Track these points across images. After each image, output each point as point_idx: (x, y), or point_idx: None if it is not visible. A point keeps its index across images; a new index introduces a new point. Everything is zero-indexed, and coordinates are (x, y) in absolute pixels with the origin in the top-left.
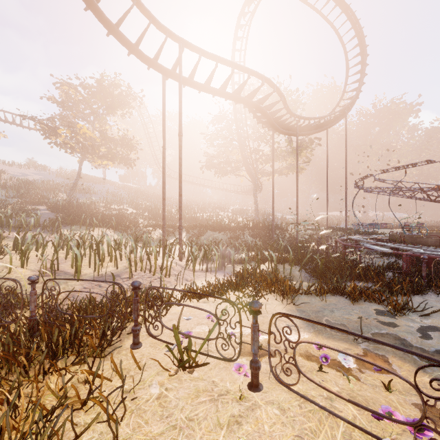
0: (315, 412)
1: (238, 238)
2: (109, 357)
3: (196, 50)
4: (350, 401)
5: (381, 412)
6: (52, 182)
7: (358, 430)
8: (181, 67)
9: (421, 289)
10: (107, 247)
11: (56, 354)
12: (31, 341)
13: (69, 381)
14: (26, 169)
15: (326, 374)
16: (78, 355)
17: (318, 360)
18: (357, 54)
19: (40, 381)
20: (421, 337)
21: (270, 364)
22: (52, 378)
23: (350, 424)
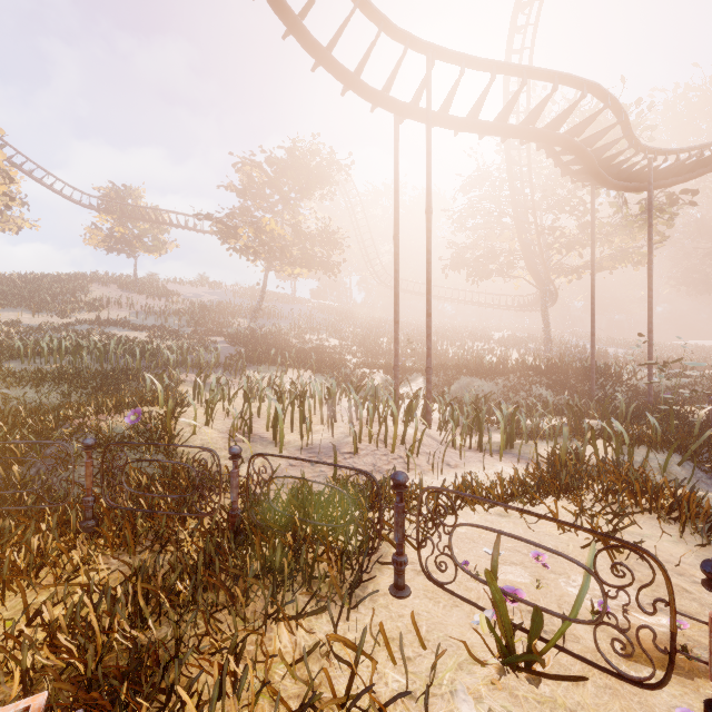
0: None
1: (521, 391)
2: (359, 607)
3: (456, 59)
4: None
5: None
6: (229, 304)
7: None
8: (429, 95)
9: None
10: (313, 400)
11: (277, 585)
12: (239, 554)
13: (311, 651)
14: (199, 288)
15: None
16: (312, 595)
17: None
18: None
19: (262, 634)
20: None
21: None
22: (277, 630)
23: None
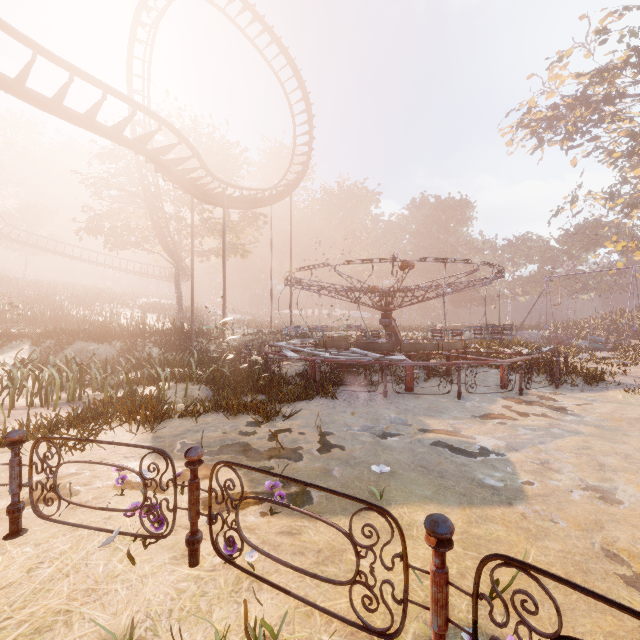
0: (79, 535)
1: (135, 351)
2: None
3: (27, 42)
4: (100, 508)
5: (126, 508)
6: None
7: (117, 536)
8: None
9: (308, 394)
10: None
11: None
12: None
13: None
14: None
15: (128, 497)
16: None
17: (134, 486)
18: (305, 122)
19: None
20: (268, 440)
21: (31, 500)
22: None
23: (99, 531)
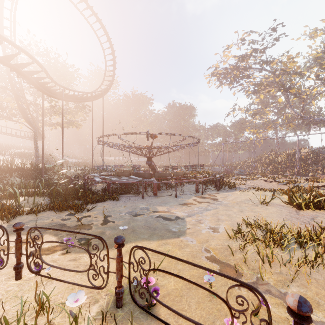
0: None
1: (4, 180)
2: None
3: None
4: None
5: None
6: None
7: None
8: None
9: (103, 198)
10: None
11: None
12: None
13: None
14: None
15: None
16: None
17: None
18: (111, 59)
19: None
20: (76, 221)
21: None
22: None
23: None
